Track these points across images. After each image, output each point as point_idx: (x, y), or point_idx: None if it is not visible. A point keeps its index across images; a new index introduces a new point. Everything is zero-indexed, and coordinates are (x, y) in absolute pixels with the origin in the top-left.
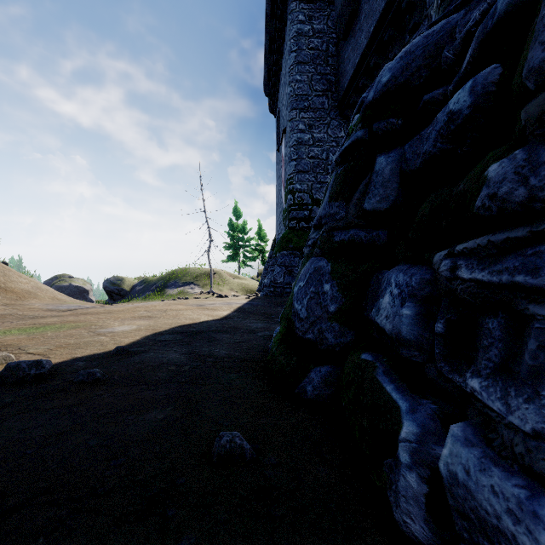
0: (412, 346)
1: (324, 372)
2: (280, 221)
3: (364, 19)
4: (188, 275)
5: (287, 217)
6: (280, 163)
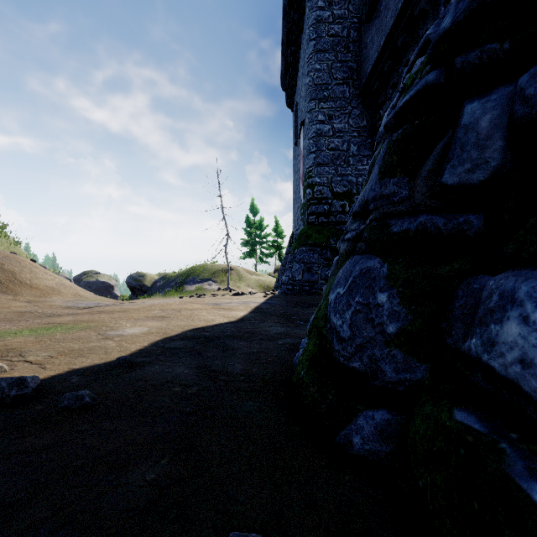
0: None
1: (380, 420)
2: (298, 217)
3: None
4: (206, 271)
5: (305, 212)
6: (298, 158)
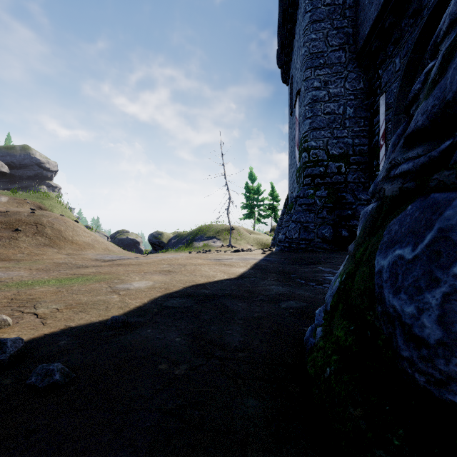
0: None
1: None
2: (293, 180)
3: None
4: (211, 230)
5: (301, 175)
6: (293, 126)
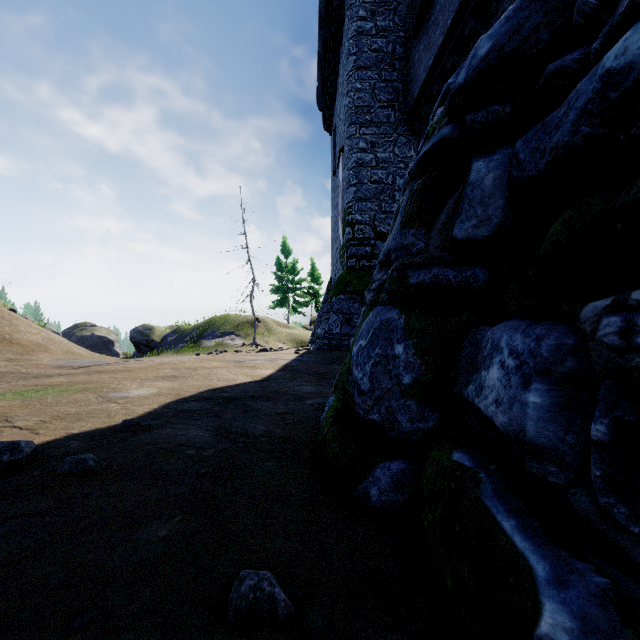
0: (546, 456)
1: (396, 470)
2: (337, 260)
3: (440, 10)
4: (228, 324)
5: (345, 254)
6: (337, 190)
